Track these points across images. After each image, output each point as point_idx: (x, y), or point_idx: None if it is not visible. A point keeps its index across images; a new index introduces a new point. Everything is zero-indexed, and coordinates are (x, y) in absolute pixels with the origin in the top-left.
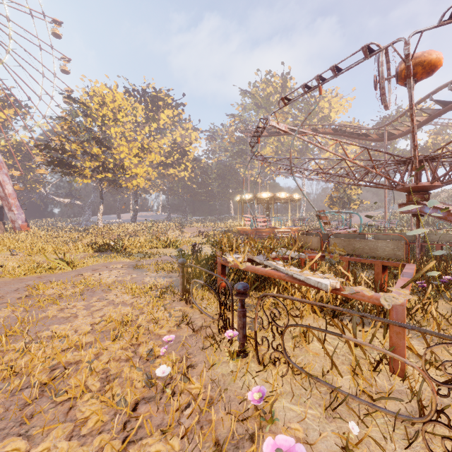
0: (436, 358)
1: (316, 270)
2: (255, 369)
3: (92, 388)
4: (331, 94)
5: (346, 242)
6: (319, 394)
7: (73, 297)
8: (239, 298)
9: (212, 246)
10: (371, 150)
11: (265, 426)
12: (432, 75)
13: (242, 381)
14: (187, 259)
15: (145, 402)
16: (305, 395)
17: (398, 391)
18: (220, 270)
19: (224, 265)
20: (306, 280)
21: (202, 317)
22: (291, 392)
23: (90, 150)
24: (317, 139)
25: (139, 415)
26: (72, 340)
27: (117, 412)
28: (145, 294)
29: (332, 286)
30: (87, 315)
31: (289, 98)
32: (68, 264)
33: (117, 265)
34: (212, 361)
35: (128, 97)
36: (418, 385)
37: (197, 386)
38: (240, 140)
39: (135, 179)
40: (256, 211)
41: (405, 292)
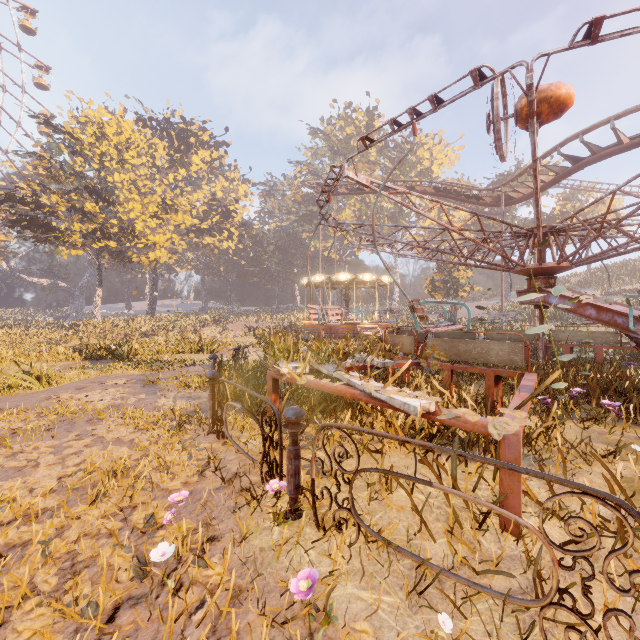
0: (562, 504)
1: (408, 382)
2: (311, 536)
3: (44, 587)
4: (433, 140)
5: (448, 344)
6: (402, 570)
7: (36, 434)
8: (289, 431)
9: (264, 349)
10: (484, 219)
11: (319, 630)
12: (558, 117)
13: (290, 557)
14: (226, 370)
15: (132, 605)
16: (381, 572)
17: (511, 557)
18: (271, 386)
19: (276, 379)
20: (388, 401)
21: (239, 458)
22: (361, 570)
23: (82, 205)
24: (410, 199)
25: (118, 629)
26: (20, 506)
27: (81, 627)
28: (156, 425)
29: (425, 409)
30: (56, 462)
31: (371, 140)
32: (38, 380)
33: (118, 380)
34: (247, 529)
35: (142, 128)
36: (537, 547)
37: (218, 572)
38: (309, 199)
39: (152, 251)
40: (330, 299)
41: (521, 414)
